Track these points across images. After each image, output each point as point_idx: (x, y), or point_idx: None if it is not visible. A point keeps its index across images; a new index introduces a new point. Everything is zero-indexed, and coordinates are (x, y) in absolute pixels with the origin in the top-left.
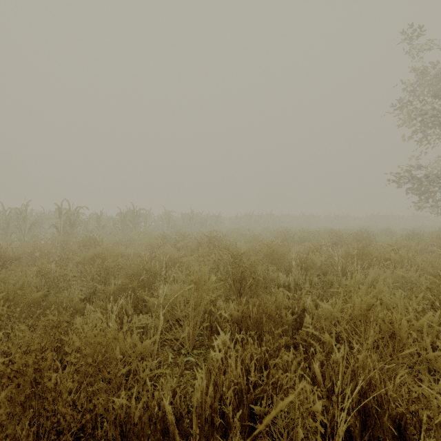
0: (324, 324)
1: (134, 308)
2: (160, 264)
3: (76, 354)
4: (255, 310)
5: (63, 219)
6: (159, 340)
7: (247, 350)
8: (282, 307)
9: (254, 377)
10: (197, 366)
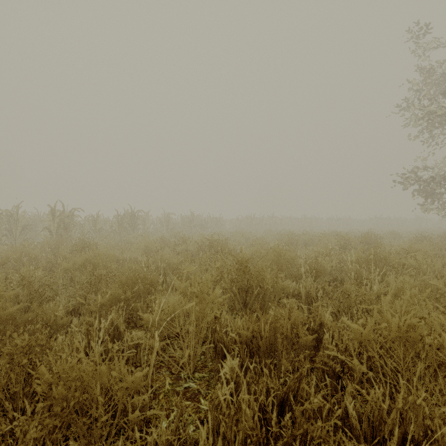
0: (352, 347)
1: (128, 320)
2: (158, 270)
3: (36, 404)
4: (267, 328)
5: (56, 221)
6: (155, 360)
7: (261, 383)
8: (300, 325)
9: (276, 428)
10: (199, 395)
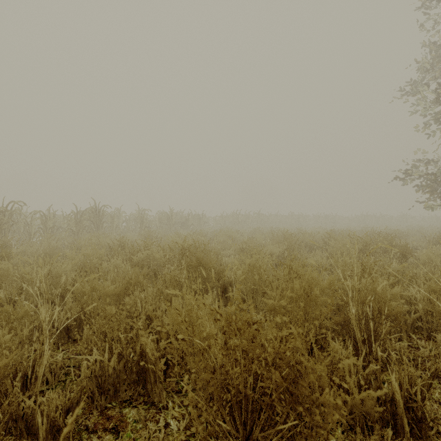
0: None
1: None
2: (81, 303)
3: None
4: None
5: None
6: None
7: None
8: None
9: None
10: None
